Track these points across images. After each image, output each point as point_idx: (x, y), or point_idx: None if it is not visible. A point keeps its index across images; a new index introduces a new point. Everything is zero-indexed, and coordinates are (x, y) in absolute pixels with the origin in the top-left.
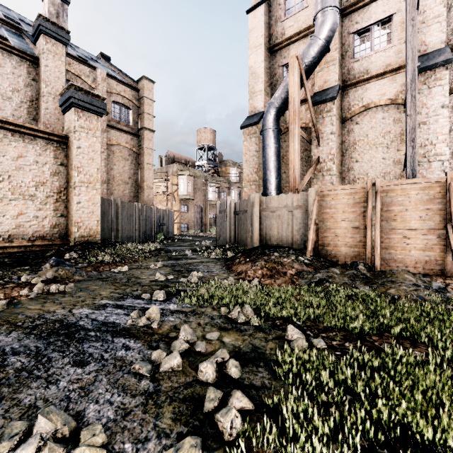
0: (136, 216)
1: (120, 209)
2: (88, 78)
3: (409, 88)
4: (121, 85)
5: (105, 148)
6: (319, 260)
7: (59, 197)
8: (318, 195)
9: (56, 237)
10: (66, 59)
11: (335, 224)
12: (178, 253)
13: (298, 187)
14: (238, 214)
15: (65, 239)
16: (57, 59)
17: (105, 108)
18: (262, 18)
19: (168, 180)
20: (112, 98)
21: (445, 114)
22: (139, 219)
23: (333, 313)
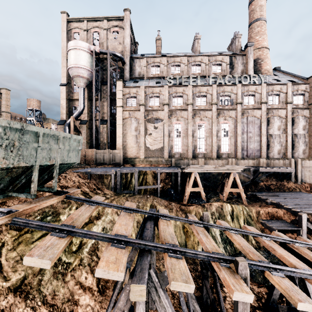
0: None
1: None
2: None
3: (93, 132)
4: None
5: None
6: None
7: None
8: None
9: None
10: None
11: None
12: None
13: None
14: None
15: None
16: None
17: None
18: (65, 90)
19: None
20: None
21: (105, 134)
22: None
23: None
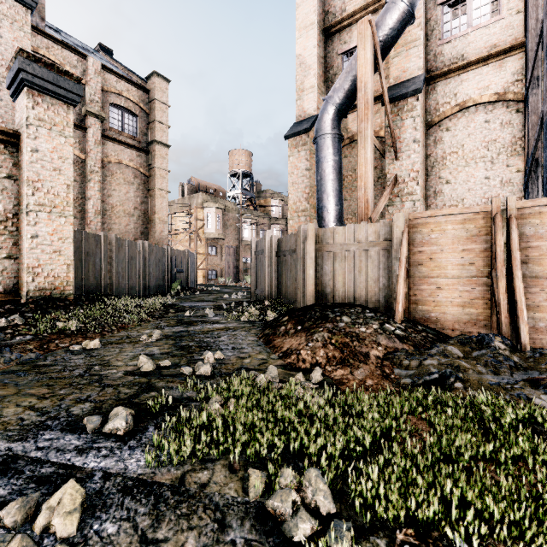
0: (140, 260)
1: (115, 249)
2: (76, 69)
3: None
4: (123, 83)
5: (100, 166)
6: (417, 329)
7: (4, 227)
8: (409, 225)
9: None
10: (43, 41)
11: (437, 270)
12: (194, 312)
13: (371, 215)
14: (282, 256)
15: (13, 293)
16: (17, 28)
17: (79, 93)
18: None
19: (191, 214)
20: (110, 99)
21: None
22: (145, 263)
23: None
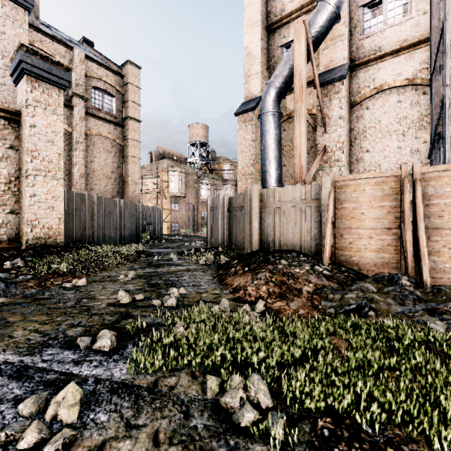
0: (117, 214)
1: (96, 206)
2: (64, 58)
3: (449, 51)
4: (102, 70)
5: (84, 138)
6: (340, 270)
7: (8, 188)
8: (335, 186)
9: (3, 239)
10: (37, 36)
11: (357, 223)
12: (161, 256)
13: (305, 178)
14: (232, 211)
15: (15, 241)
16: (18, 26)
17: (69, 80)
18: None
19: (158, 176)
20: (92, 83)
21: None
22: (121, 217)
23: (448, 415)
